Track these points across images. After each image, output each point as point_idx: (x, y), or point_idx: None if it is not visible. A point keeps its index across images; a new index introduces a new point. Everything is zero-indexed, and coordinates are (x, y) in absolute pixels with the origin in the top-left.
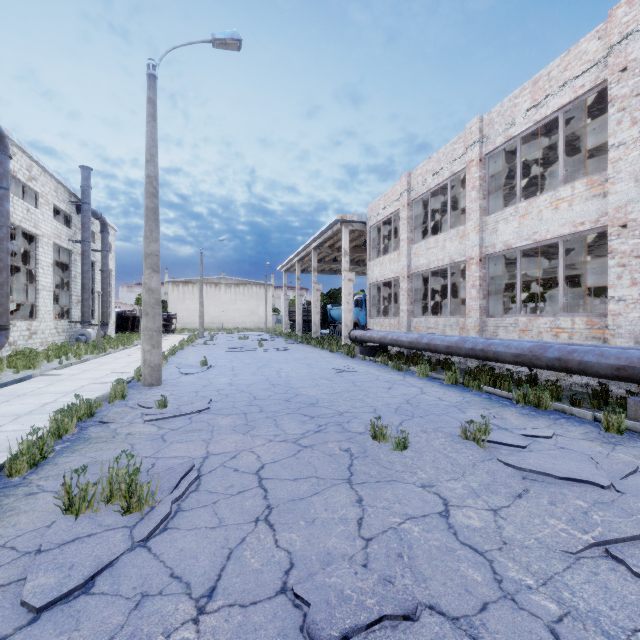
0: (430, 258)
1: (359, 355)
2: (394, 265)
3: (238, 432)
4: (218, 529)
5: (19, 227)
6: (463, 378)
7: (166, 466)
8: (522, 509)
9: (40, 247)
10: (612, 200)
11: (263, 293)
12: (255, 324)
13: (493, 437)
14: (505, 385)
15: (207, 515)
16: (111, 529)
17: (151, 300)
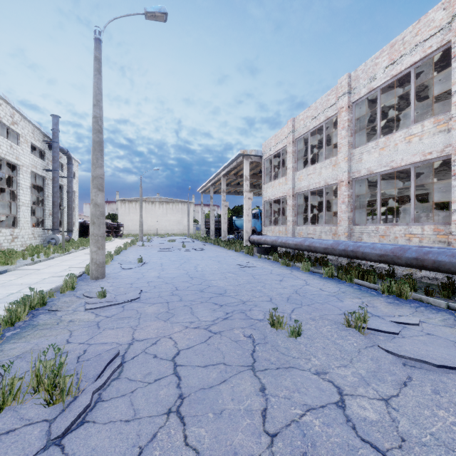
0: (310, 181)
1: (256, 254)
2: (282, 187)
3: (160, 319)
4: (132, 423)
5: (4, 159)
6: (337, 272)
7: (95, 352)
8: (410, 399)
9: (20, 174)
10: (455, 134)
11: (186, 208)
12: (180, 231)
13: (370, 324)
14: (371, 278)
15: (124, 406)
16: (31, 424)
17: (97, 212)
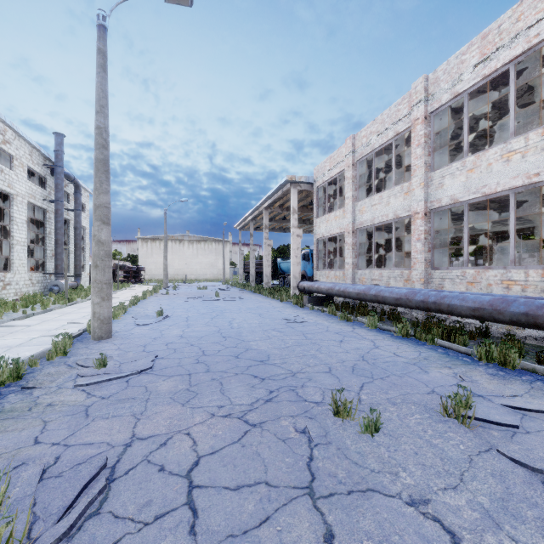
0: (374, 214)
1: (307, 305)
2: (339, 221)
3: (177, 402)
4: None
5: None
6: (414, 330)
7: (72, 462)
8: None
9: (14, 205)
10: None
11: (221, 248)
12: (214, 275)
13: (475, 411)
14: (460, 339)
15: None
16: None
17: (100, 252)
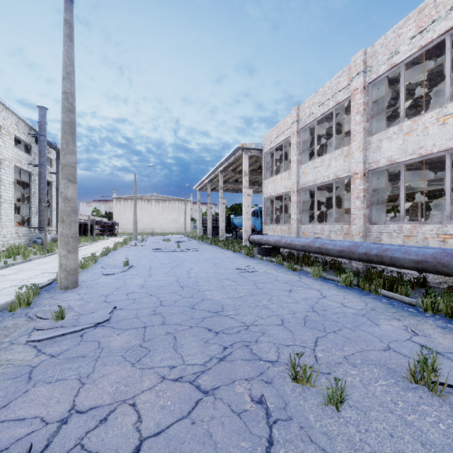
0: (316, 175)
1: (257, 255)
2: (285, 182)
3: (127, 361)
4: None
5: None
6: (357, 280)
7: None
8: None
9: (2, 168)
10: None
11: (183, 207)
12: (177, 229)
13: (441, 374)
14: (402, 289)
15: None
16: None
17: (67, 208)
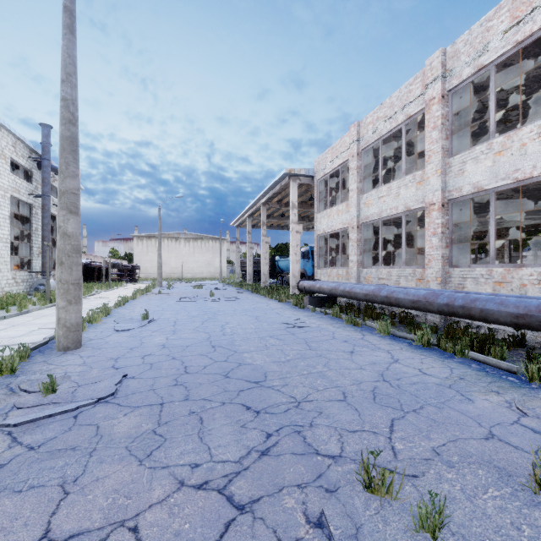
0: (382, 207)
1: (308, 306)
2: (342, 216)
3: (133, 456)
4: None
5: None
6: (437, 339)
7: None
8: None
9: None
10: None
11: (218, 247)
12: (211, 274)
13: None
14: (496, 351)
15: None
16: None
17: (66, 247)
